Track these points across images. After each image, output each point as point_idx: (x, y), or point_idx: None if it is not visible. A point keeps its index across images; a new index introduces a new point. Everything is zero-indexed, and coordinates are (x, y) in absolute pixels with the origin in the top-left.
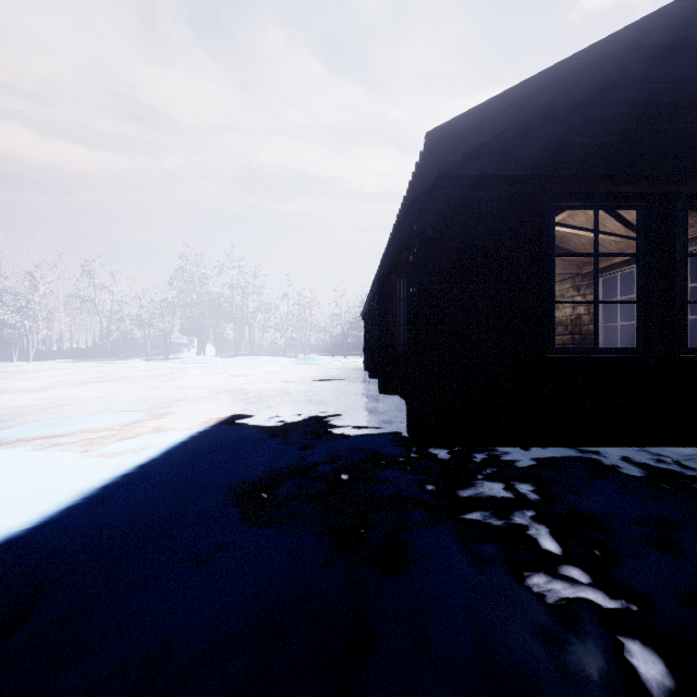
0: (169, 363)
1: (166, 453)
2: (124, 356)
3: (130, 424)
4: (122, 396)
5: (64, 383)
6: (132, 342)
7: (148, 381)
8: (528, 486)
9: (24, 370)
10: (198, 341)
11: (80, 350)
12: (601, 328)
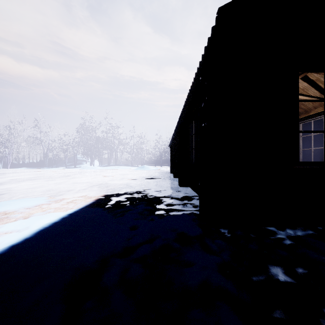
0: (75, 169)
1: (37, 234)
2: (55, 166)
3: (31, 207)
4: (40, 188)
5: (16, 180)
6: (59, 159)
7: (60, 179)
8: (303, 269)
9: (1, 173)
10: (90, 159)
11: (34, 163)
12: (301, 151)
